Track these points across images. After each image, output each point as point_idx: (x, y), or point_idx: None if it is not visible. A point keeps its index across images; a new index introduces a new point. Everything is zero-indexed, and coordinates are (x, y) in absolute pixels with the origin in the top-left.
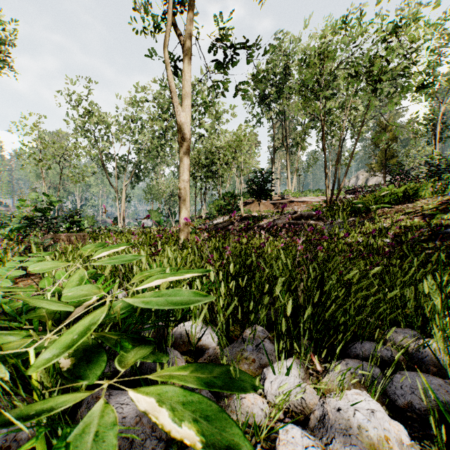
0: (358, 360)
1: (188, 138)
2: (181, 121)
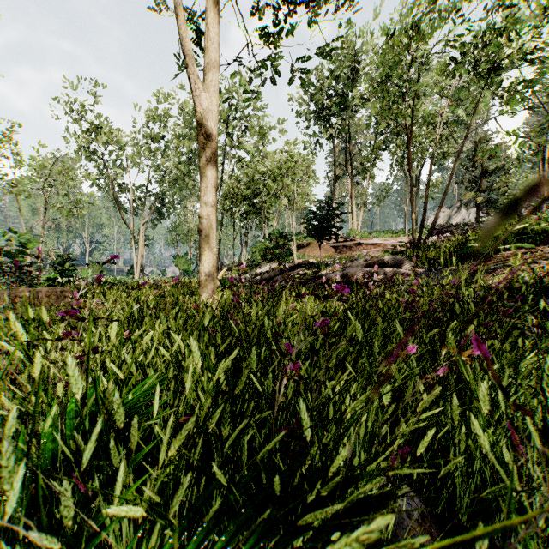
0: None
1: (214, 136)
2: (201, 106)
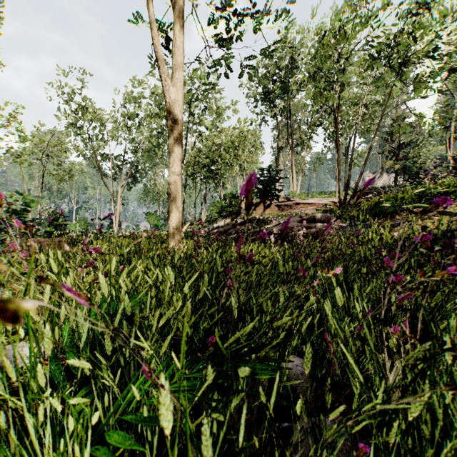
0: None
1: (180, 120)
2: (170, 98)
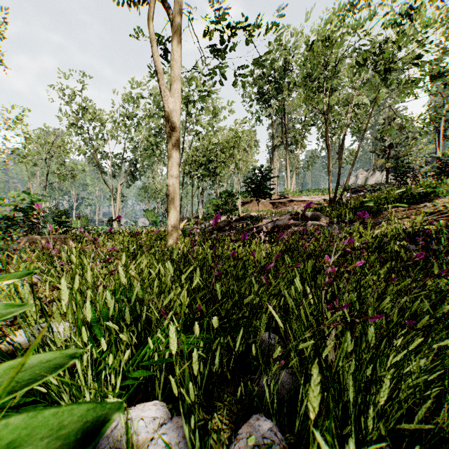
0: None
1: (178, 128)
2: (168, 107)
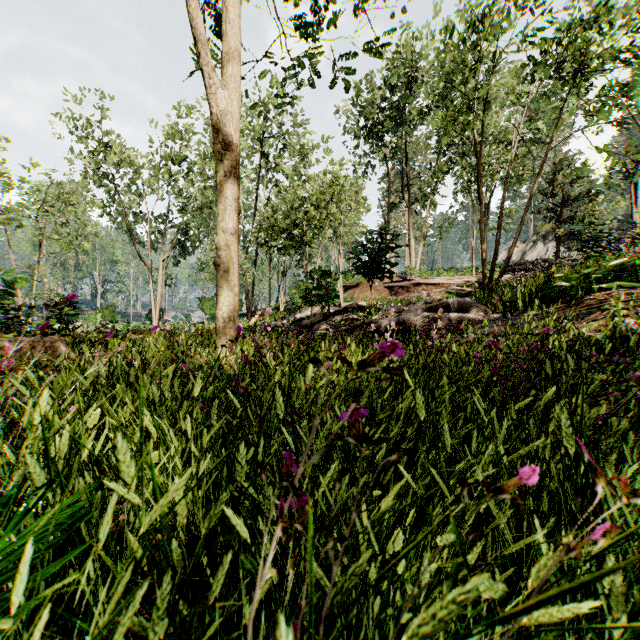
0: None
1: (235, 145)
2: (218, 106)
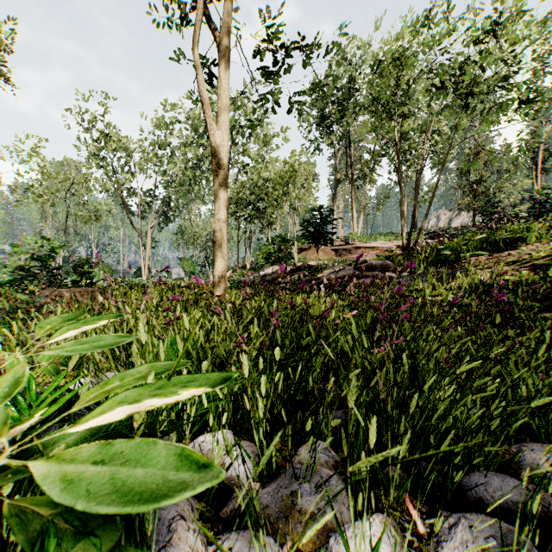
0: (489, 518)
1: (225, 165)
2: (215, 142)
